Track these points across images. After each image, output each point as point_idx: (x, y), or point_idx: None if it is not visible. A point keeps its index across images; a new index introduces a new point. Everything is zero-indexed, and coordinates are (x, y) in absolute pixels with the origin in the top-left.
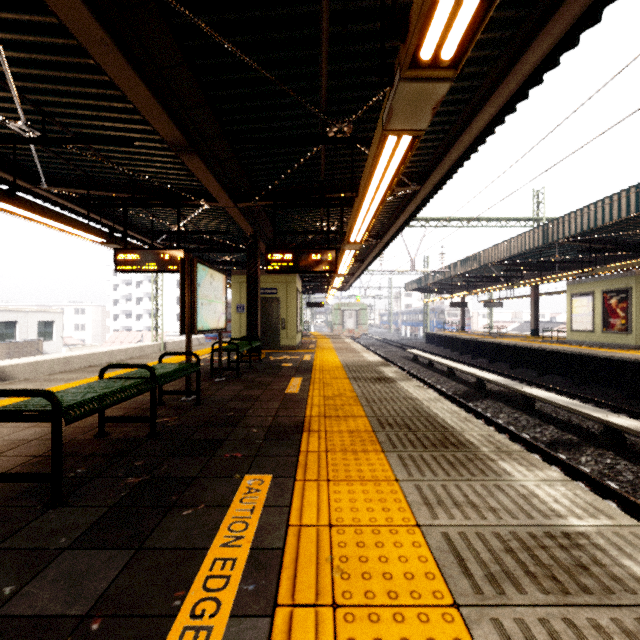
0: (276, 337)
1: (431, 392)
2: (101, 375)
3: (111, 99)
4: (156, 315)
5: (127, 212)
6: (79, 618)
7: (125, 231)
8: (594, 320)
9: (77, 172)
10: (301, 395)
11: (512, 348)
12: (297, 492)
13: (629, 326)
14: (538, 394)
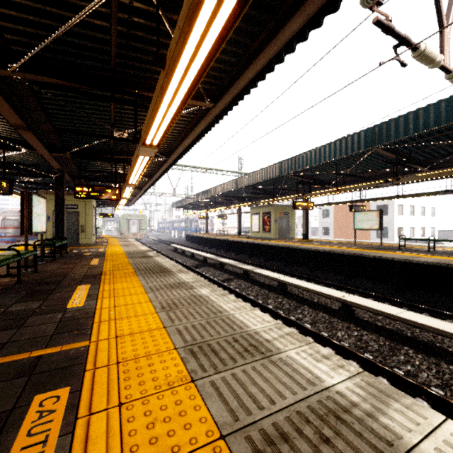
0: (77, 238)
1: (167, 259)
2: None
3: None
4: None
5: None
6: (36, 308)
7: None
8: (259, 226)
9: None
10: (99, 265)
11: (226, 241)
12: (101, 286)
13: (270, 229)
14: (224, 261)
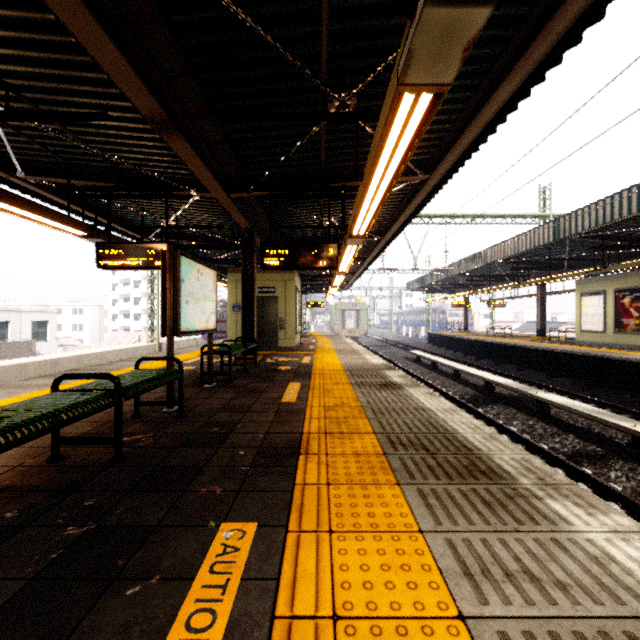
0: (274, 338)
1: (445, 401)
2: (54, 387)
3: (81, 67)
4: (151, 315)
5: (114, 205)
6: None
7: (108, 223)
8: (605, 320)
9: (56, 160)
10: (299, 405)
11: (519, 349)
12: (289, 552)
13: None
14: (554, 400)
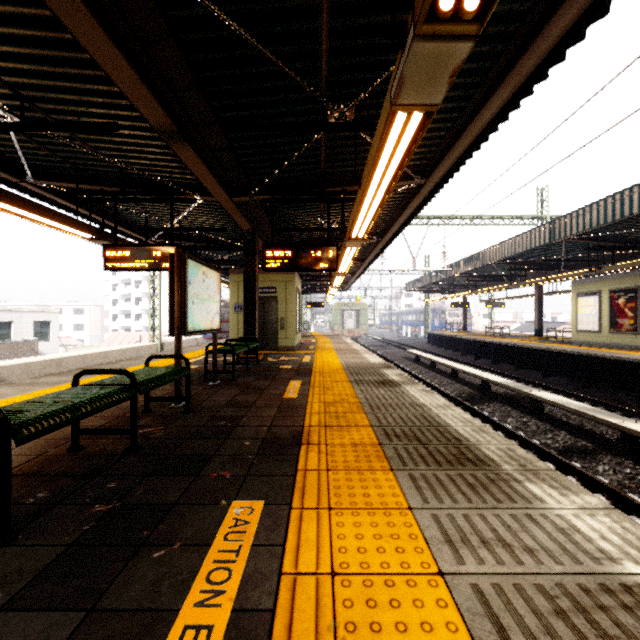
0: (275, 338)
1: (439, 397)
2: (75, 382)
3: (94, 81)
4: (153, 315)
5: (119, 208)
6: None
7: (115, 227)
8: (601, 320)
9: (65, 165)
10: (300, 401)
11: (516, 349)
12: (293, 525)
13: (638, 326)
14: (548, 397)
